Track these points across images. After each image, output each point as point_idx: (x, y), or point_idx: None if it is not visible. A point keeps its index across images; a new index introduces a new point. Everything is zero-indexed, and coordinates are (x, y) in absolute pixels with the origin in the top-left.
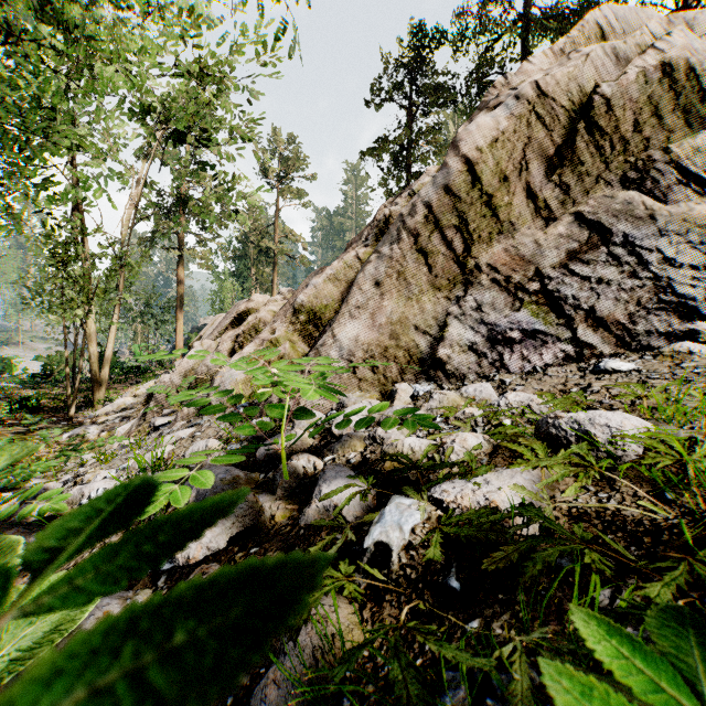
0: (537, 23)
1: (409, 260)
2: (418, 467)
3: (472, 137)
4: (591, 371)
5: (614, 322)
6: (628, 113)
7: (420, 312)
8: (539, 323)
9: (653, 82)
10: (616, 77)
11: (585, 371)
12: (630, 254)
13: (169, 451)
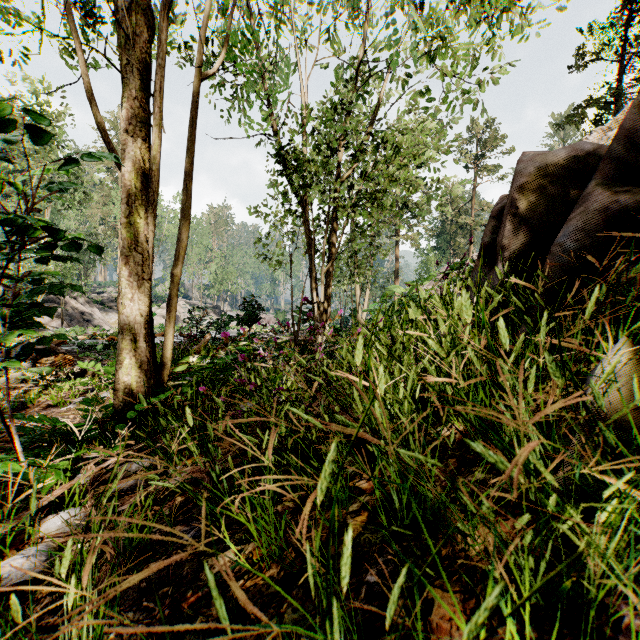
0: None
1: None
2: None
3: None
4: None
5: None
6: None
7: None
8: None
9: None
10: None
11: None
12: None
13: None
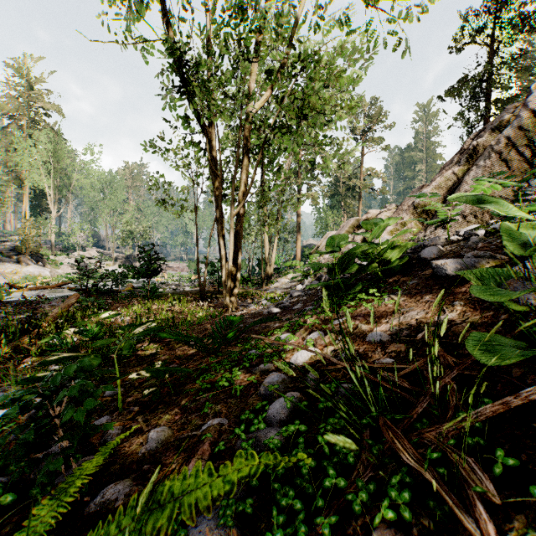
0: None
1: (495, 166)
2: None
3: (535, 99)
4: None
5: None
6: None
7: (502, 189)
8: None
9: None
10: None
11: None
12: None
13: None
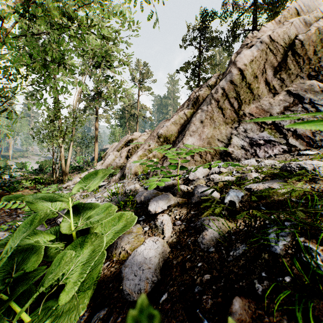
0: (260, 6)
1: (215, 112)
2: (235, 183)
3: (242, 59)
4: (296, 155)
5: (305, 136)
6: (310, 47)
7: (220, 133)
8: (272, 137)
9: (322, 33)
10: (304, 32)
11: (293, 155)
12: (312, 107)
13: (116, 190)
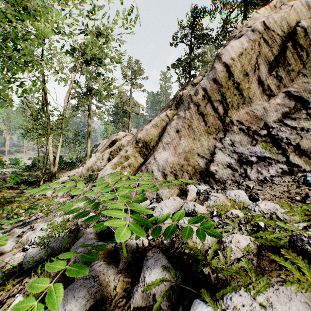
0: (251, 3)
1: (194, 119)
2: (209, 264)
3: (228, 52)
4: (302, 183)
5: None
6: None
7: (200, 146)
8: (267, 153)
9: None
10: (308, 17)
11: (298, 182)
12: None
13: (72, 216)
